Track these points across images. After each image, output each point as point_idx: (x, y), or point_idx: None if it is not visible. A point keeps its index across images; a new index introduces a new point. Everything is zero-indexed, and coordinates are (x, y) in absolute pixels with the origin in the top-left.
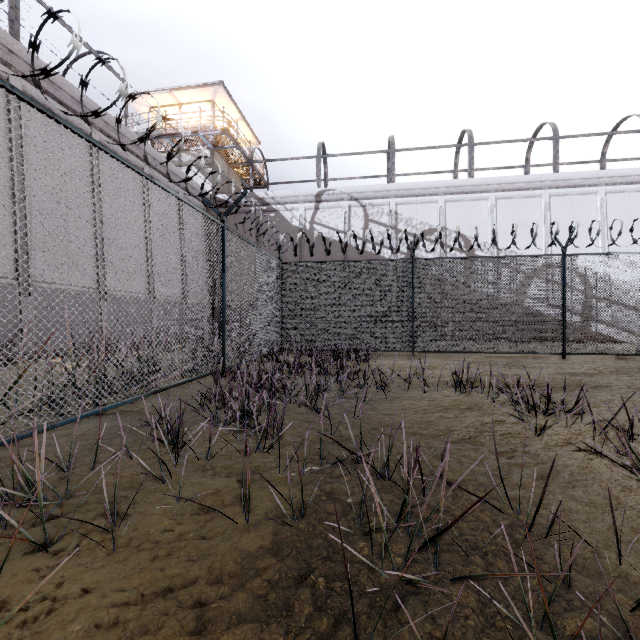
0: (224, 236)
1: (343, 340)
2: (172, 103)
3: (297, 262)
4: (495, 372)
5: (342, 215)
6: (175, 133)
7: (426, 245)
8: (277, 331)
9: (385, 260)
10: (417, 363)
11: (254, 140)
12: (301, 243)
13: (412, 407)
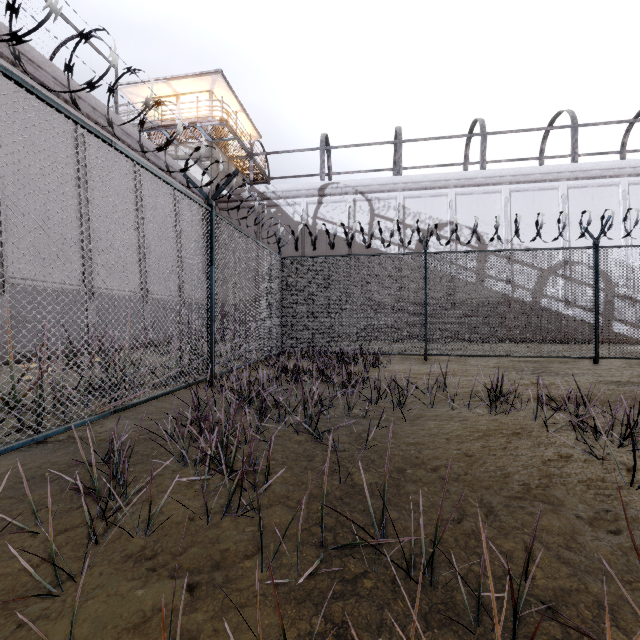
0: (212, 223)
1: (349, 342)
2: (169, 94)
3: (298, 257)
4: (526, 380)
5: (346, 210)
6: (171, 124)
7: (435, 241)
8: (276, 332)
9: (395, 254)
10: (432, 369)
11: (255, 133)
12: (303, 239)
13: (441, 432)
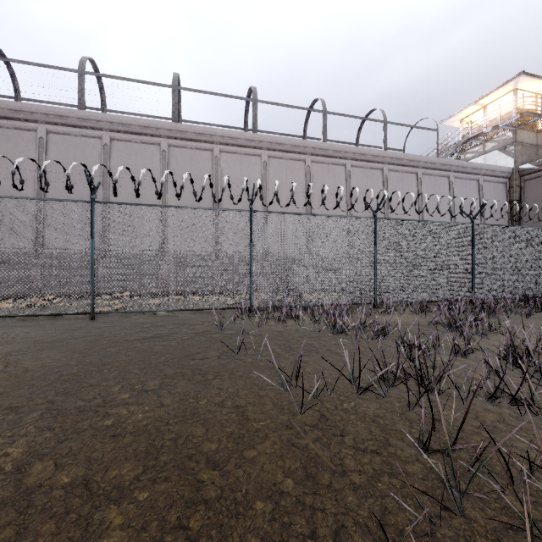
0: (472, 230)
1: None
2: (477, 109)
3: None
4: None
5: None
6: (478, 134)
7: None
8: None
9: None
10: None
11: None
12: None
13: None
